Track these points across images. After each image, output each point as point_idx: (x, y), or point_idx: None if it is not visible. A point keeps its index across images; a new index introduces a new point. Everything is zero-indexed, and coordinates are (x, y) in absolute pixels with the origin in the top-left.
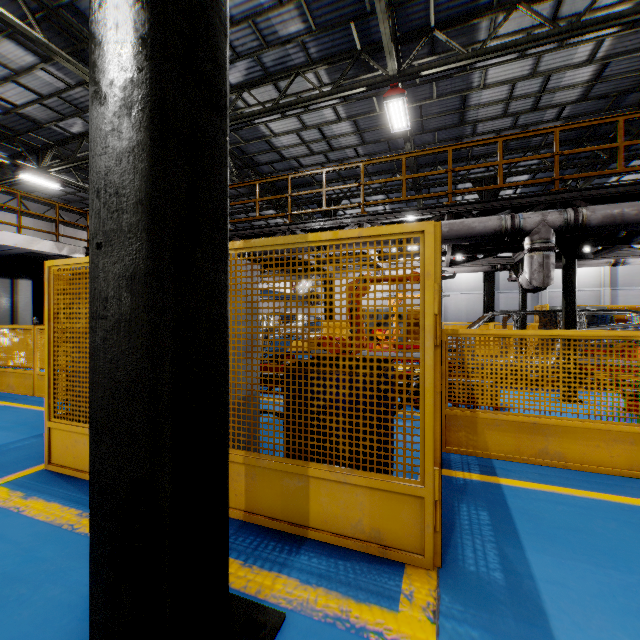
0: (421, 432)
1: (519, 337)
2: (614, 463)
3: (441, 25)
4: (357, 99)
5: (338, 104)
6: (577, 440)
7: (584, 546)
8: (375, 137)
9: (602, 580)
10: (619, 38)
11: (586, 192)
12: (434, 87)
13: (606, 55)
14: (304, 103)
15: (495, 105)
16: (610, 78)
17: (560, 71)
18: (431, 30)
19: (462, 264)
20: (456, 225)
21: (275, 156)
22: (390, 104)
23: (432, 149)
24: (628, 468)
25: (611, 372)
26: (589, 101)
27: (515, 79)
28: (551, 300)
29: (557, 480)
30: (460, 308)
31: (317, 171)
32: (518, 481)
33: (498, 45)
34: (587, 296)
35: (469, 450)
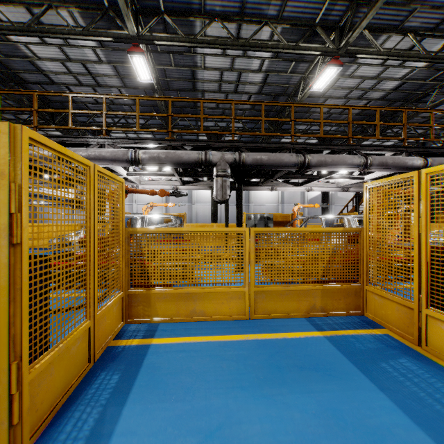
0: (0, 330)
1: (178, 233)
2: (232, 312)
3: (169, 12)
4: (113, 48)
5: (97, 48)
6: (212, 300)
7: (175, 386)
8: (134, 84)
9: (168, 415)
10: (272, 61)
11: (247, 144)
12: (172, 58)
13: (267, 70)
14: (56, 34)
15: (213, 83)
16: (271, 84)
17: (246, 72)
18: (162, 13)
19: (191, 184)
20: (170, 154)
21: (43, 78)
22: (134, 58)
23: (158, 97)
24: (239, 314)
25: (230, 254)
26: (263, 95)
27: (222, 69)
28: (255, 210)
29: (194, 331)
30: (206, 214)
31: (63, 94)
32: (166, 338)
33: (204, 39)
34: (271, 208)
35: (145, 319)
